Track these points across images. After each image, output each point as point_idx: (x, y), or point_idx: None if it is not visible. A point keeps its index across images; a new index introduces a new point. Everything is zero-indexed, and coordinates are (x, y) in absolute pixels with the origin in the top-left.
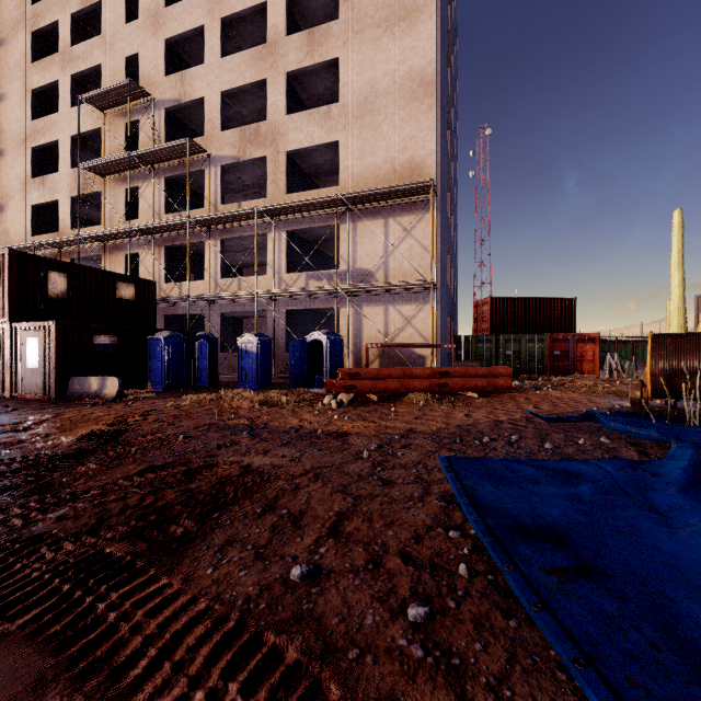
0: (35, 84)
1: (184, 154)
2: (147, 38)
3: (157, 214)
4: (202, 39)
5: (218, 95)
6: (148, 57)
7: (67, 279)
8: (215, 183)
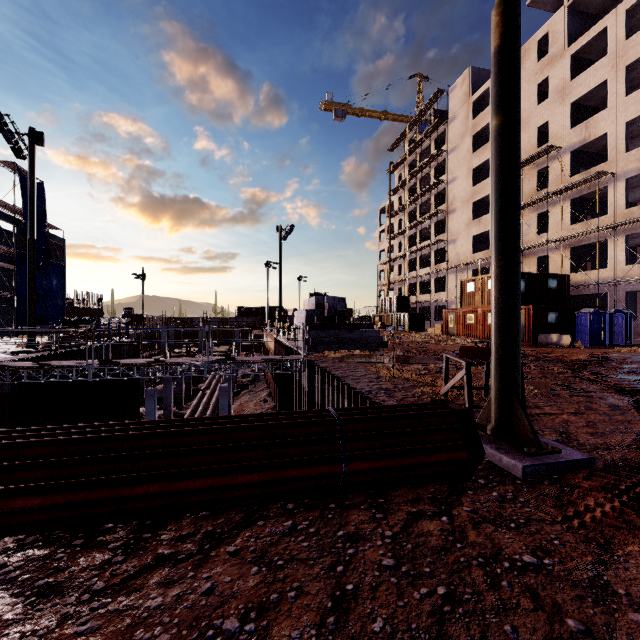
0: (474, 166)
1: (590, 181)
2: (555, 108)
3: (563, 226)
4: (602, 86)
5: (622, 127)
6: (556, 121)
7: (524, 282)
8: (618, 194)
